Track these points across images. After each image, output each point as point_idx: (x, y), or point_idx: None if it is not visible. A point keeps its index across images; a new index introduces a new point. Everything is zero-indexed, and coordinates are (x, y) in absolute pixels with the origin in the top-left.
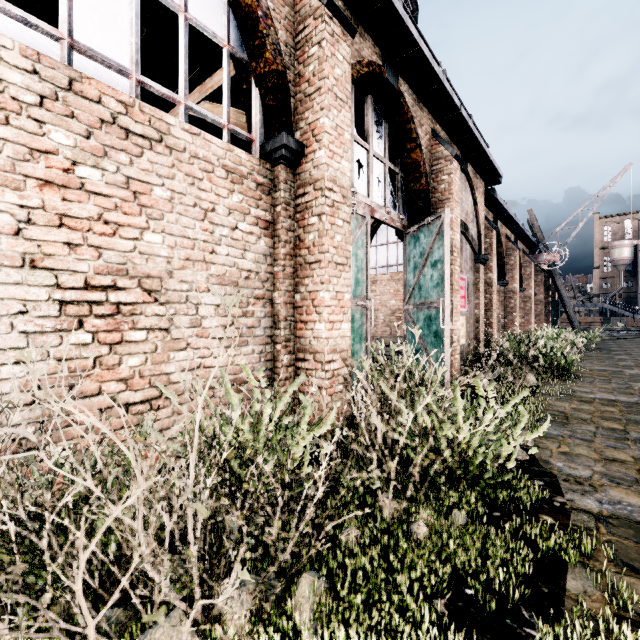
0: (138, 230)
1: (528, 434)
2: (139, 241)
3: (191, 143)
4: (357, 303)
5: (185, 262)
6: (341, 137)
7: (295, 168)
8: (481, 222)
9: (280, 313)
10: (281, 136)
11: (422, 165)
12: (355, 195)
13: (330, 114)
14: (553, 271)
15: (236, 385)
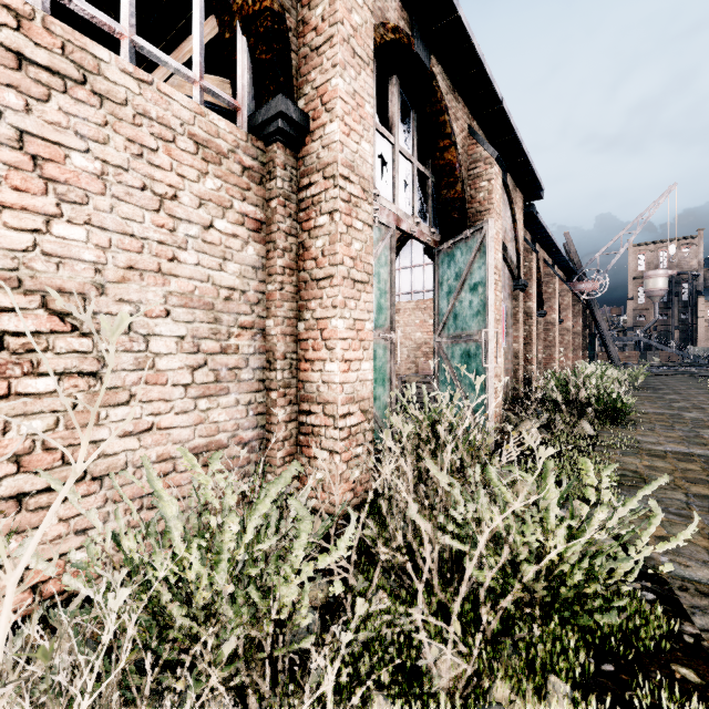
0: (41, 217)
1: (660, 543)
2: (43, 235)
3: (137, 94)
4: (380, 335)
5: (127, 272)
6: (360, 109)
7: (297, 149)
8: (520, 242)
9: (276, 348)
10: (277, 100)
11: (458, 167)
12: (377, 198)
13: (345, 74)
14: (592, 301)
15: (211, 451)
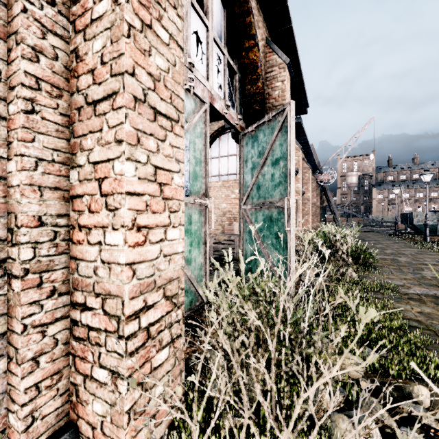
0: None
1: None
2: None
3: None
4: (195, 200)
5: None
6: None
7: None
8: None
9: (18, 208)
10: None
11: (259, 66)
12: (192, 69)
13: None
14: (326, 187)
15: None
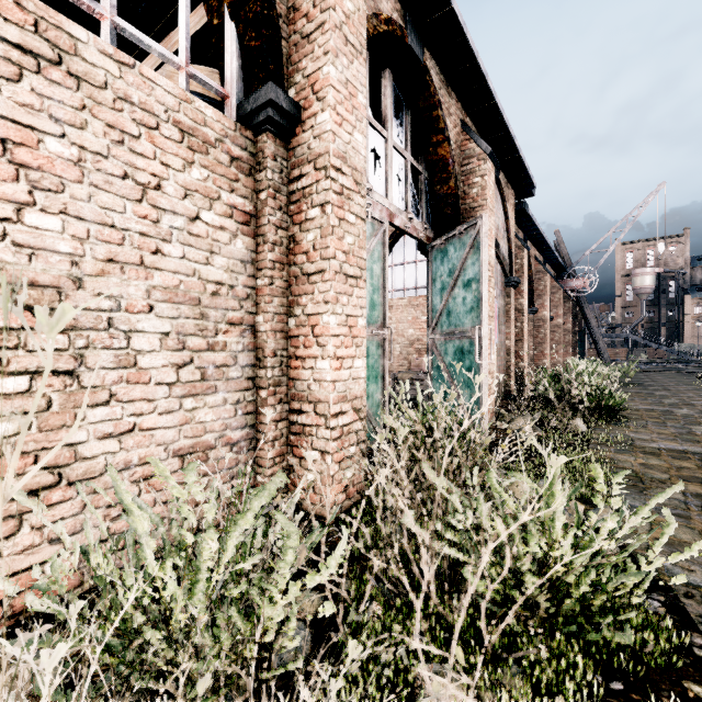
0: (11, 205)
1: (673, 554)
2: (13, 224)
3: (117, 77)
4: (372, 332)
5: (106, 264)
6: (353, 98)
7: (288, 140)
8: (512, 239)
9: (266, 345)
10: (266, 88)
11: (451, 163)
12: (370, 193)
13: (338, 62)
14: (581, 298)
15: (197, 453)
